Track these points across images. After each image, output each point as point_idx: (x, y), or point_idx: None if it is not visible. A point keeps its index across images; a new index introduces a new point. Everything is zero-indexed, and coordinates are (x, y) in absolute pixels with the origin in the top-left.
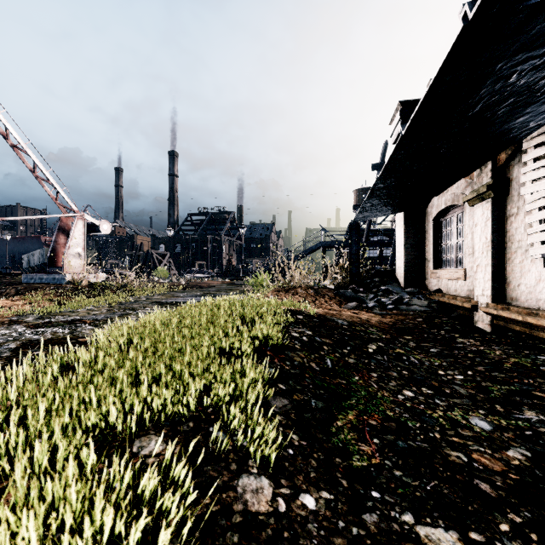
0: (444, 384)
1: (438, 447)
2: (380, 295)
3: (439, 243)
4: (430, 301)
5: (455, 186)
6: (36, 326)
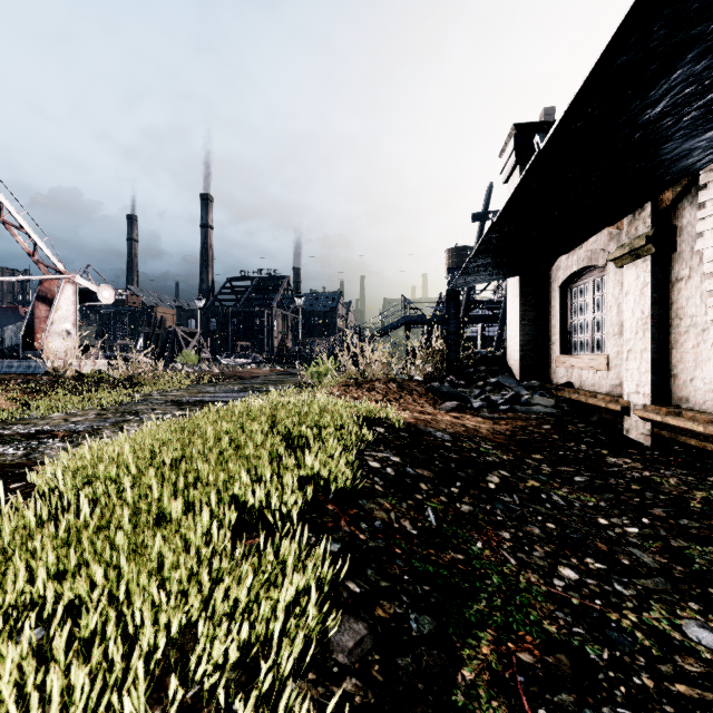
0: (615, 547)
1: None
2: (488, 390)
3: (568, 319)
4: (558, 398)
5: (592, 240)
6: None
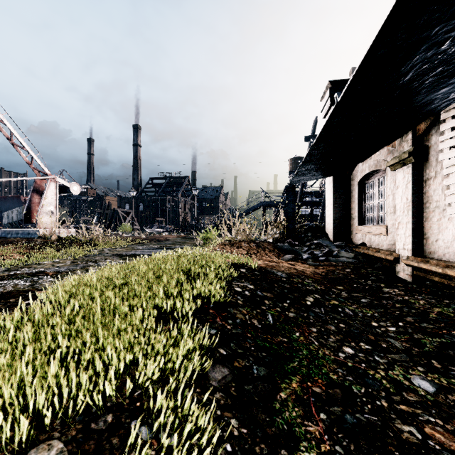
0: (379, 337)
1: (388, 420)
2: (313, 248)
3: (363, 203)
4: (356, 253)
5: (377, 154)
6: (0, 278)
